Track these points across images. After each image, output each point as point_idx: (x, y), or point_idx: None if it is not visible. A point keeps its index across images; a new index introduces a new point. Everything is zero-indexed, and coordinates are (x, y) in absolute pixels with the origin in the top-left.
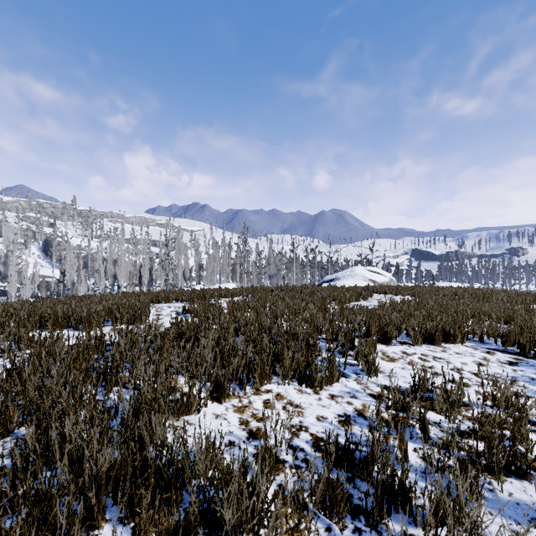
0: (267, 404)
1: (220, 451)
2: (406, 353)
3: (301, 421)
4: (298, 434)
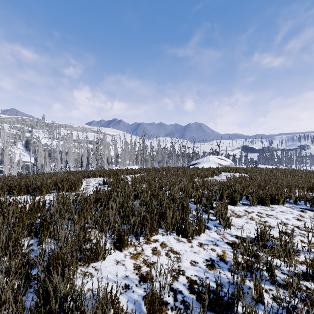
0: (155, 251)
1: (117, 294)
2: (247, 212)
3: (179, 266)
4: (177, 277)
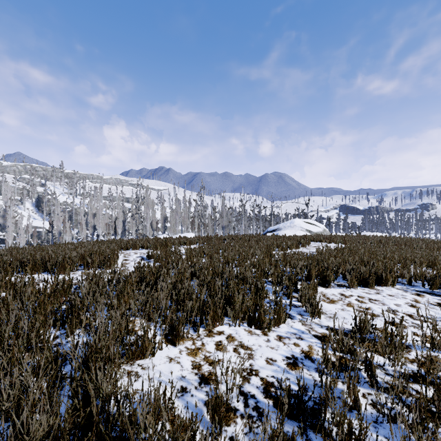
0: (219, 346)
1: (172, 399)
2: (344, 295)
3: (252, 364)
4: (249, 378)
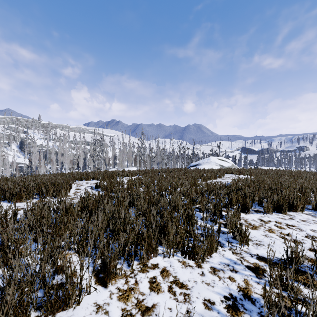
0: (153, 283)
1: None
2: (263, 221)
3: (189, 310)
4: None
